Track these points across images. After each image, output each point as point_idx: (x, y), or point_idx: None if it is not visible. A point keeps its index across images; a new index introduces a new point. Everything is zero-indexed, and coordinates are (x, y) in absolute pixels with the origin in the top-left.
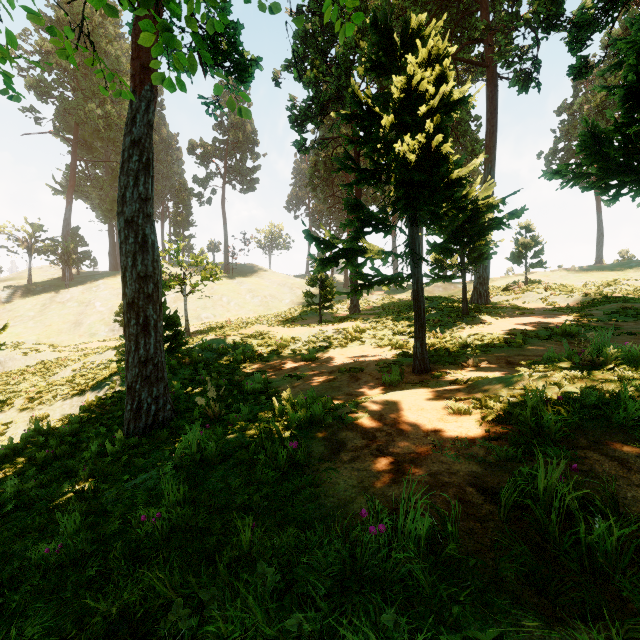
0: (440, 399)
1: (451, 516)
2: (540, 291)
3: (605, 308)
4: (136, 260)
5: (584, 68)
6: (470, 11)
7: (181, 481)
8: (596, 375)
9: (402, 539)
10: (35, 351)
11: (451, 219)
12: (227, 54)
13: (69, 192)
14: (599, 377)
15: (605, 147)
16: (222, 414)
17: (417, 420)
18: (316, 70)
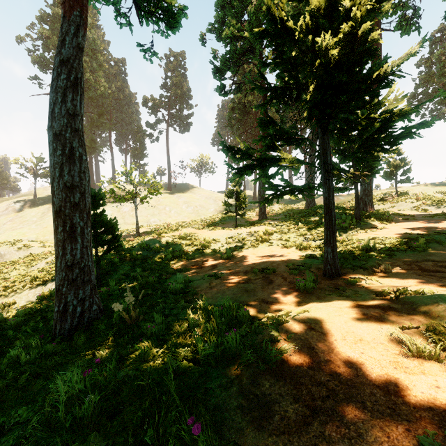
0: (377, 323)
1: None
2: (412, 201)
3: None
4: (63, 171)
5: None
6: None
7: None
8: None
9: None
10: (27, 247)
11: (359, 131)
12: (157, 1)
13: None
14: None
15: None
16: (139, 319)
17: (363, 363)
18: (232, 27)
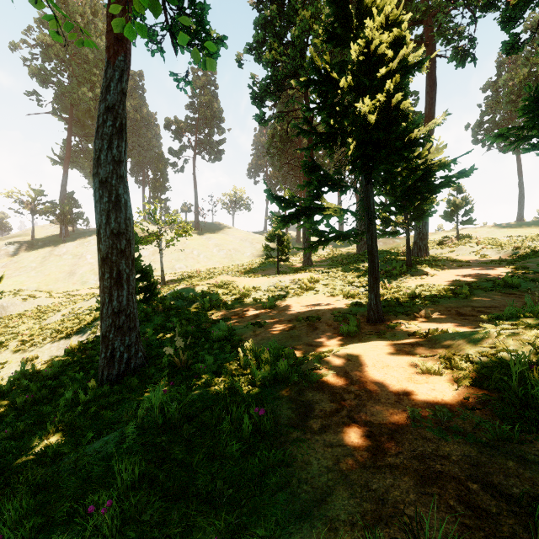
0: (403, 354)
1: None
2: (472, 245)
3: (538, 261)
4: (110, 218)
5: (517, 44)
6: None
7: (137, 460)
8: None
9: None
10: (33, 297)
11: (403, 179)
12: (195, 32)
13: (65, 162)
14: None
15: None
16: (189, 363)
17: (385, 379)
18: (274, 51)
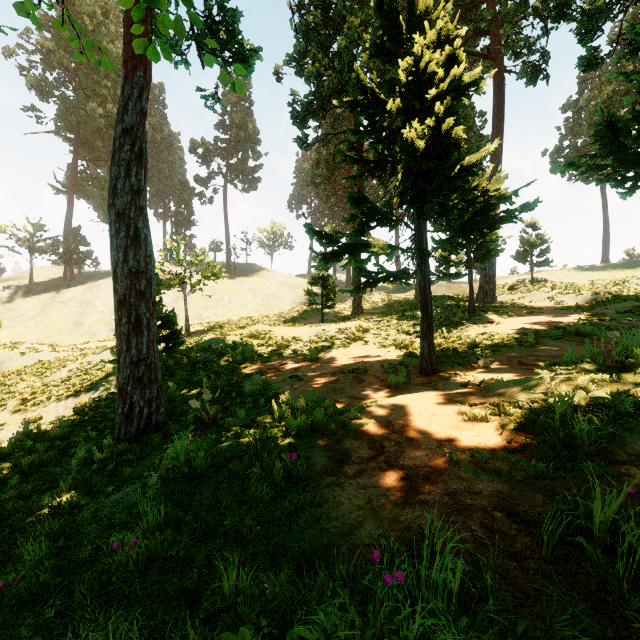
0: (452, 403)
1: (490, 565)
2: (547, 290)
3: (617, 307)
4: (127, 255)
5: (594, 59)
6: (476, 2)
7: (162, 500)
8: (627, 378)
9: (427, 595)
10: (33, 351)
11: (460, 212)
12: (225, 43)
13: (71, 192)
14: (630, 380)
15: (622, 137)
16: (218, 418)
17: (428, 427)
18: (318, 64)
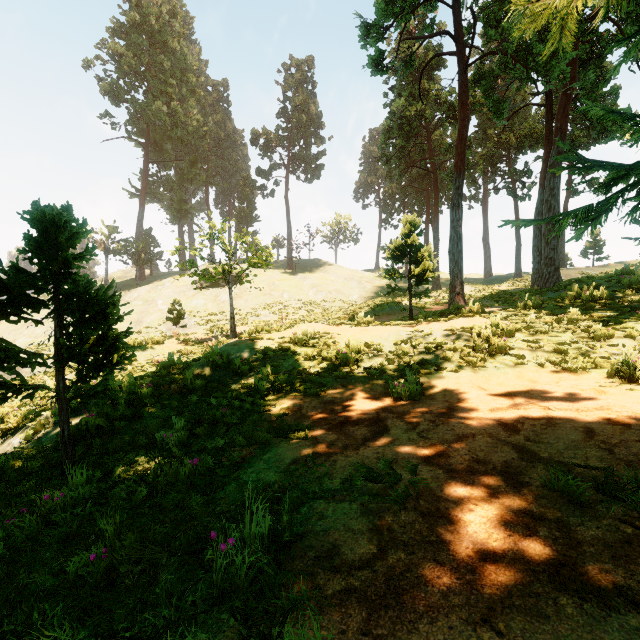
0: None
1: None
2: None
3: None
4: None
5: None
6: None
7: None
8: None
9: None
10: None
11: None
12: None
13: (142, 194)
14: None
15: None
16: None
17: None
18: None
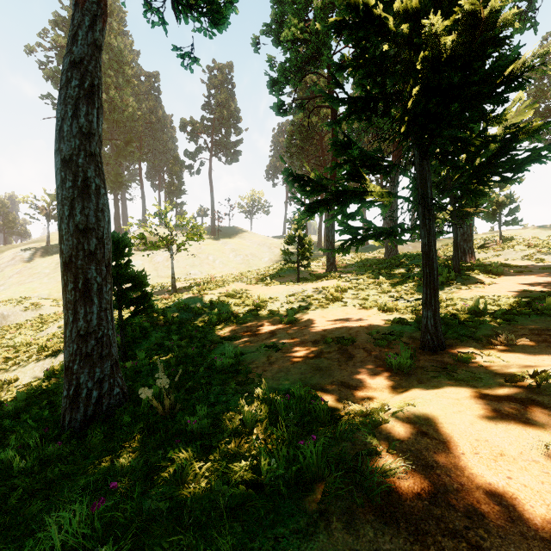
0: (519, 426)
1: None
2: (523, 248)
3: None
4: (74, 209)
5: None
6: None
7: None
8: None
9: None
10: (36, 306)
11: (469, 155)
12: None
13: None
14: None
15: None
16: (176, 409)
17: (515, 497)
18: (294, 27)
